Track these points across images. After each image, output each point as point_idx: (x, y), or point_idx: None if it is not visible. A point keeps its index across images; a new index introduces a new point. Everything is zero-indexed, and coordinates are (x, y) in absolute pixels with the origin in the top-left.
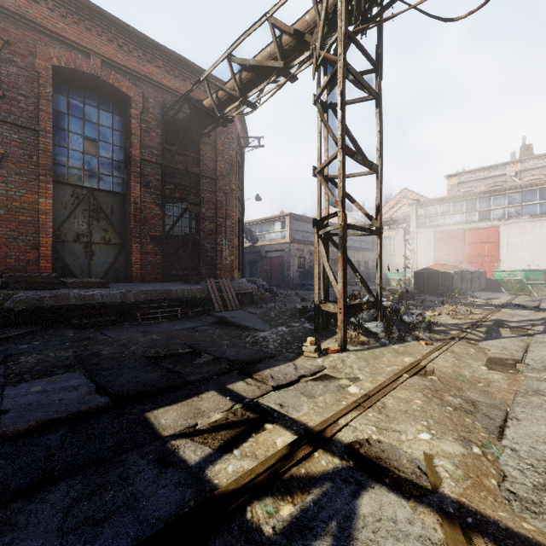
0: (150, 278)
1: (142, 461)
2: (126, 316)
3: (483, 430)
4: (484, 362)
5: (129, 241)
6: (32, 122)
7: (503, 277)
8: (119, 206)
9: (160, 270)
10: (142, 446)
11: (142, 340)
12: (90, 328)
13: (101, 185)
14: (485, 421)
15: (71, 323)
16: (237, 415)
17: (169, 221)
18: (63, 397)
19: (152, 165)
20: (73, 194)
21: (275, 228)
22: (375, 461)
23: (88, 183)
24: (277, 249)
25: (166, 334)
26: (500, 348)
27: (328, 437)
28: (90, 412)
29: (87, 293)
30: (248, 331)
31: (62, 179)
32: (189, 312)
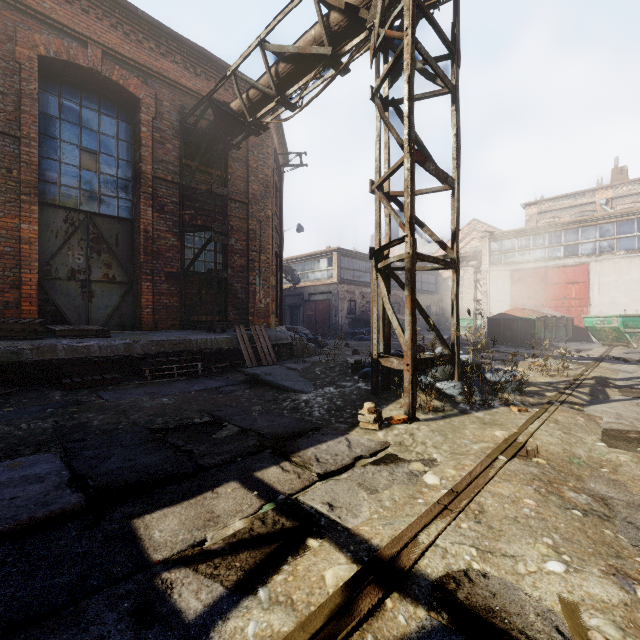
0: (165, 325)
1: (109, 615)
2: (133, 374)
3: (634, 550)
4: (599, 435)
5: (138, 278)
6: (12, 126)
7: (596, 324)
8: (125, 235)
9: (178, 316)
10: (116, 584)
11: (147, 406)
12: (84, 388)
13: (103, 209)
14: (630, 532)
15: (60, 383)
16: (267, 522)
17: (189, 254)
18: (18, 493)
19: (167, 185)
20: (67, 219)
21: (321, 265)
22: (486, 616)
23: (86, 206)
24: (323, 291)
25: (181, 397)
26: (614, 415)
27: (406, 569)
28: (51, 519)
29: (80, 343)
30: (286, 393)
31: (52, 200)
32: (213, 368)
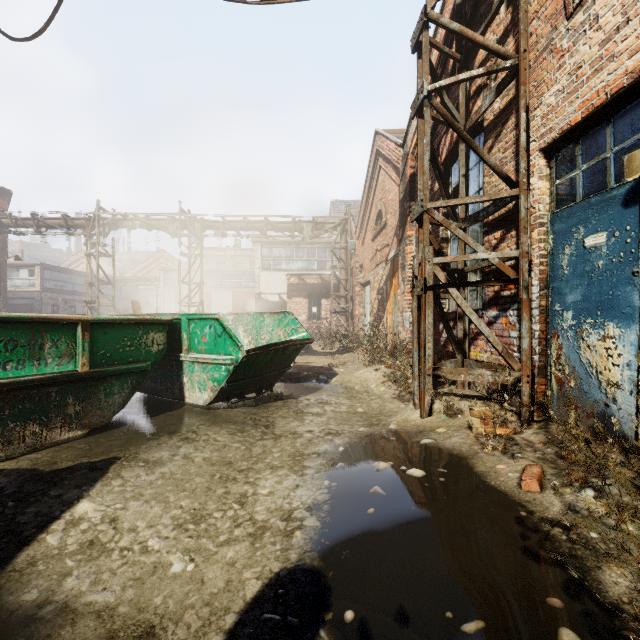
0: None
1: None
2: None
3: None
4: None
5: None
6: None
7: None
8: None
9: None
10: None
11: None
12: None
13: None
14: None
15: None
16: None
17: None
18: None
19: None
20: None
21: (21, 275)
22: None
23: None
24: (25, 297)
25: None
26: None
27: None
28: None
29: None
30: None
31: None
32: None
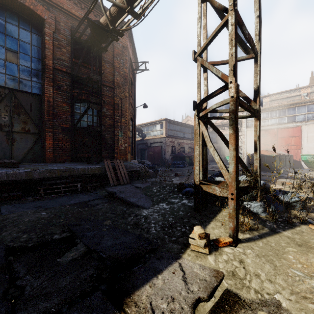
0: (61, 159)
1: None
2: (34, 191)
3: None
4: None
5: (44, 130)
6: None
7: (308, 159)
8: (36, 104)
9: (70, 154)
10: None
11: (26, 220)
12: None
13: (21, 87)
14: None
15: None
16: None
17: (77, 117)
18: None
19: (63, 74)
20: None
21: (157, 128)
22: None
23: (9, 85)
24: (158, 141)
25: (57, 211)
26: None
27: None
28: None
29: None
30: (132, 207)
31: None
32: (88, 187)
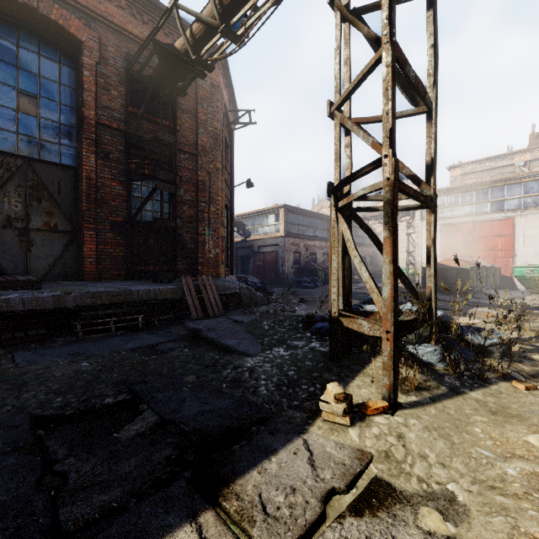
0: (110, 275)
1: None
2: (66, 328)
3: None
4: None
5: (81, 227)
6: None
7: (525, 274)
8: (68, 182)
9: (124, 265)
10: None
11: (57, 375)
12: (2, 347)
13: (44, 155)
14: None
15: None
16: None
17: (136, 204)
18: None
19: (112, 132)
20: (2, 164)
21: (269, 221)
22: None
23: (24, 151)
24: (271, 243)
25: (106, 360)
26: None
27: None
28: None
29: None
30: (229, 354)
31: None
32: (155, 321)
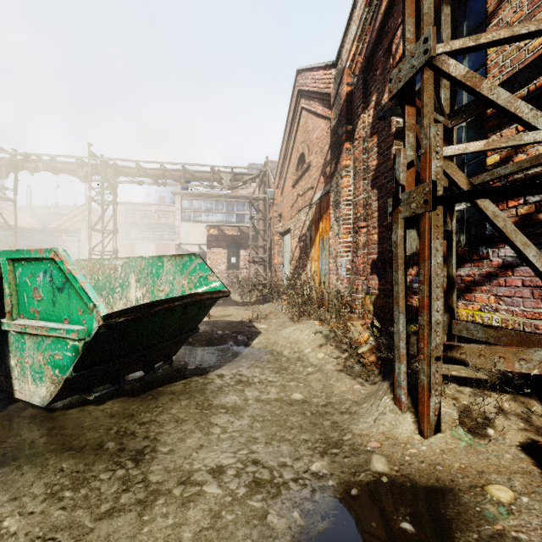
0: None
1: None
2: None
3: None
4: None
5: None
6: None
7: None
8: None
9: None
10: None
11: None
12: None
13: None
14: None
15: None
16: None
17: None
18: None
19: None
20: None
21: None
22: None
23: None
24: None
25: None
26: None
27: None
28: None
29: None
30: None
31: None
32: None
